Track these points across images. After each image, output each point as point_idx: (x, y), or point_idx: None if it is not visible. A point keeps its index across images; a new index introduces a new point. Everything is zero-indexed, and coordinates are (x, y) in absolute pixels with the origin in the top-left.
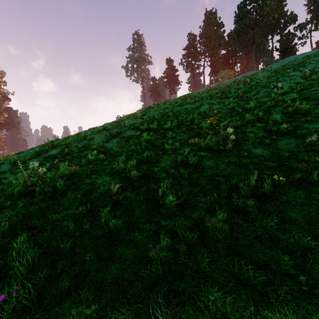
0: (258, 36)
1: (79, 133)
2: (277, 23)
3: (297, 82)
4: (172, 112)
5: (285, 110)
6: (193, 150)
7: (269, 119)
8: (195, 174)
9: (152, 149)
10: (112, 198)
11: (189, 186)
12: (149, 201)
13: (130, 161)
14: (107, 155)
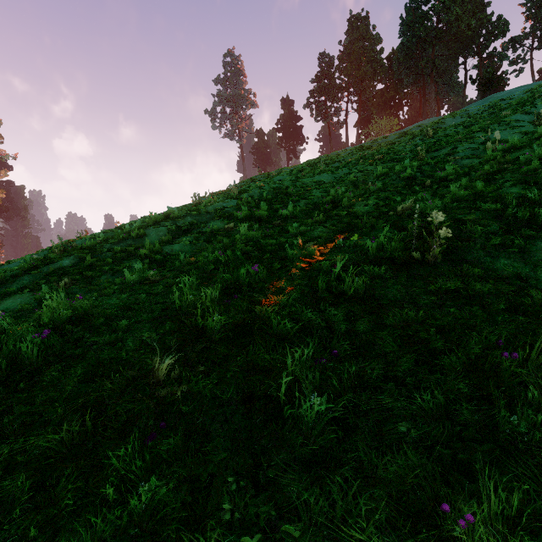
0: (441, 58)
1: (121, 225)
2: (474, 35)
3: (526, 132)
4: (295, 187)
5: (530, 178)
6: (350, 262)
7: (501, 196)
8: (365, 324)
9: (258, 258)
10: (155, 394)
11: (352, 355)
12: (252, 401)
13: (206, 291)
14: (166, 270)
